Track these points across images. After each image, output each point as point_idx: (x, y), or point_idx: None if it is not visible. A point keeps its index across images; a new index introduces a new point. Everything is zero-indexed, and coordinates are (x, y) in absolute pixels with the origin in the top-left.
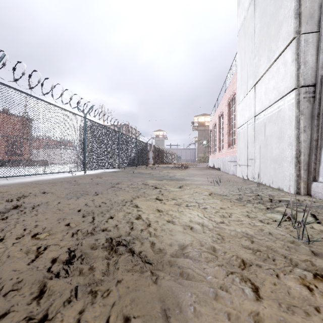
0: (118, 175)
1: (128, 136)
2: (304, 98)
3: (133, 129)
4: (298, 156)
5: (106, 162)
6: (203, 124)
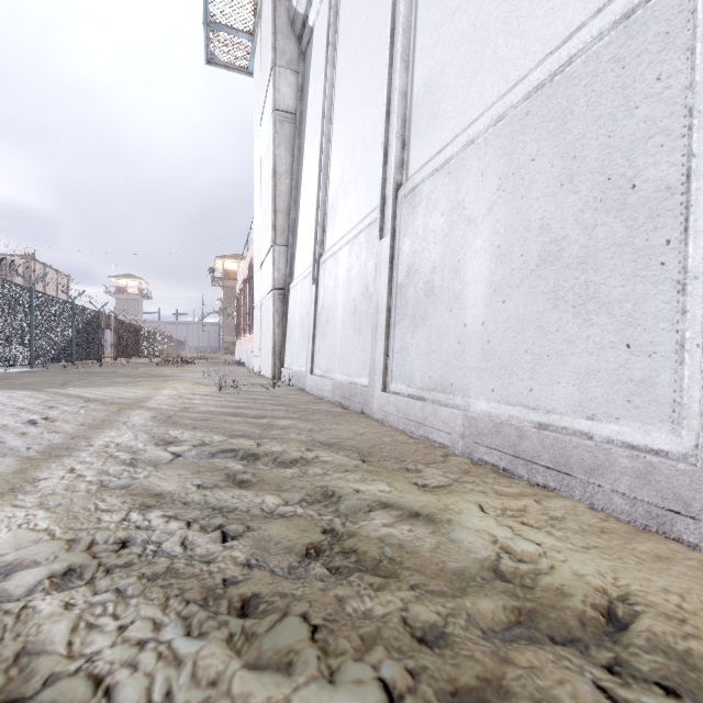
0: (50, 376)
1: (54, 298)
2: (278, 299)
3: (52, 270)
4: (275, 347)
5: (1, 354)
6: (235, 276)
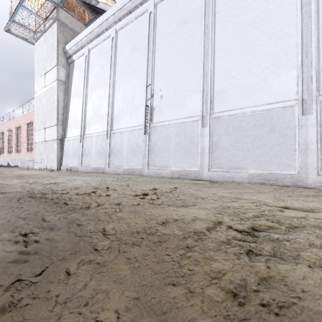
0: None
1: None
2: (59, 143)
3: None
4: (58, 159)
5: None
6: None
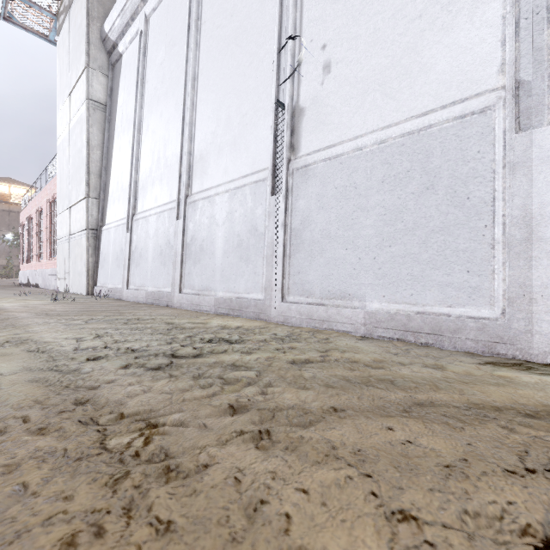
0: None
1: None
2: (91, 237)
3: None
4: (88, 272)
5: None
6: (6, 200)
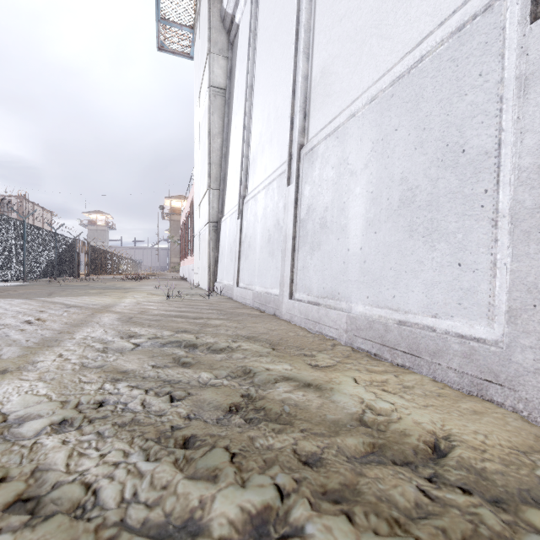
0: (39, 288)
1: (41, 229)
2: (212, 230)
3: (39, 208)
4: (210, 266)
5: (1, 271)
6: (180, 212)
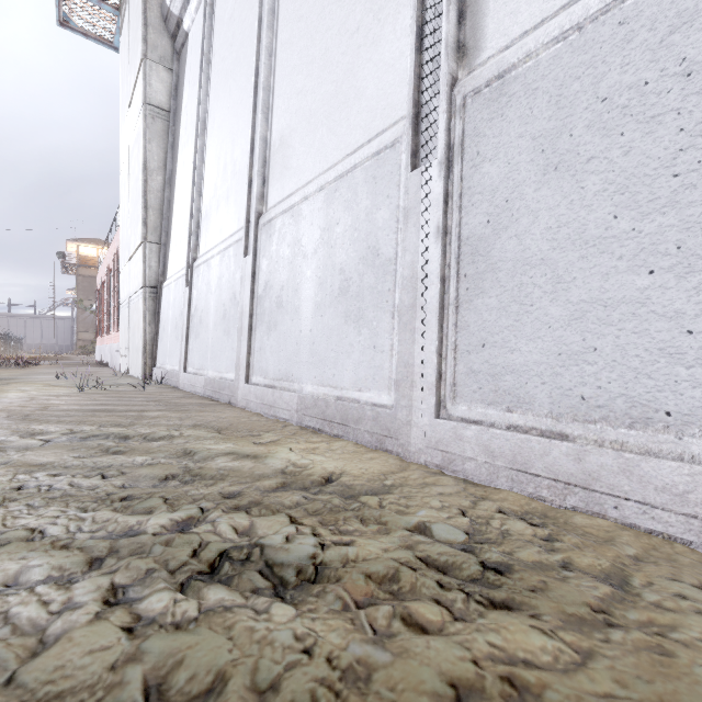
0: None
1: None
2: (149, 297)
3: None
4: (145, 346)
5: None
6: (94, 264)
